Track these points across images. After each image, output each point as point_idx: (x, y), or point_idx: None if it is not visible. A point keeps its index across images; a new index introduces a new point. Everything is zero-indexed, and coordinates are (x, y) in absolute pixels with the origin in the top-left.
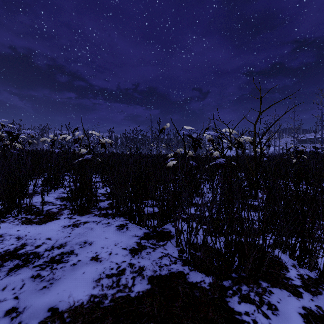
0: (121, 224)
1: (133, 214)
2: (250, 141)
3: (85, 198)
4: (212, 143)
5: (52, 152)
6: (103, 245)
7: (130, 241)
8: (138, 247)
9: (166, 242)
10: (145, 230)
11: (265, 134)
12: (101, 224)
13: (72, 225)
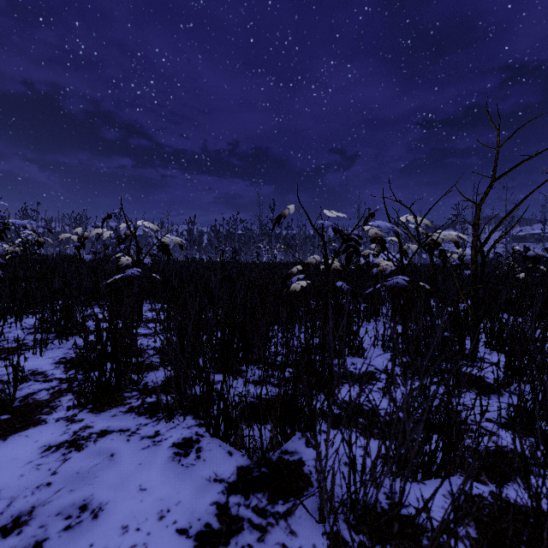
0: (186, 437)
1: (214, 415)
2: (454, 240)
3: (111, 369)
4: (380, 244)
5: (80, 259)
6: (129, 517)
7: (200, 501)
8: (220, 526)
9: (294, 508)
10: (240, 457)
11: (498, 227)
12: (138, 437)
13: (67, 442)
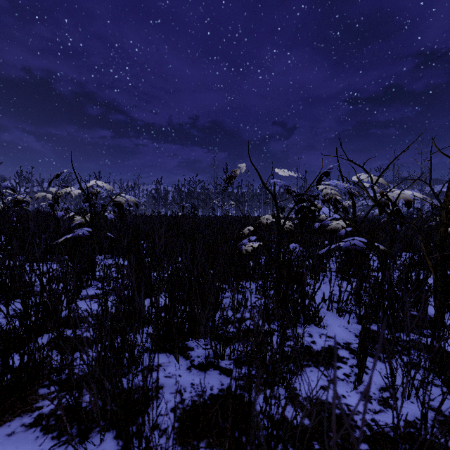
0: None
1: None
2: (406, 199)
3: (20, 363)
4: (335, 203)
5: (53, 215)
6: None
7: None
8: None
9: None
10: None
11: None
12: None
13: None
